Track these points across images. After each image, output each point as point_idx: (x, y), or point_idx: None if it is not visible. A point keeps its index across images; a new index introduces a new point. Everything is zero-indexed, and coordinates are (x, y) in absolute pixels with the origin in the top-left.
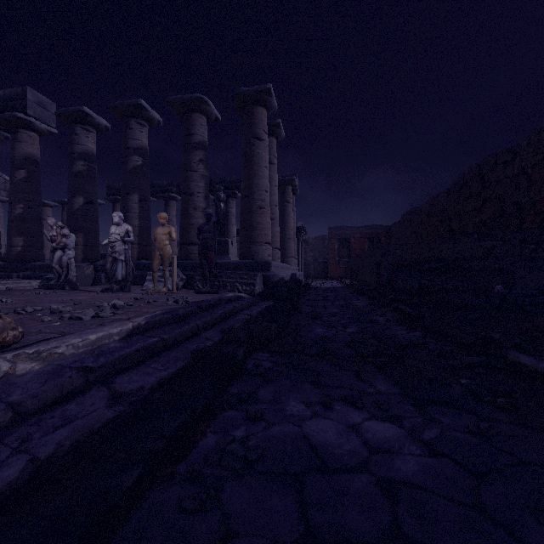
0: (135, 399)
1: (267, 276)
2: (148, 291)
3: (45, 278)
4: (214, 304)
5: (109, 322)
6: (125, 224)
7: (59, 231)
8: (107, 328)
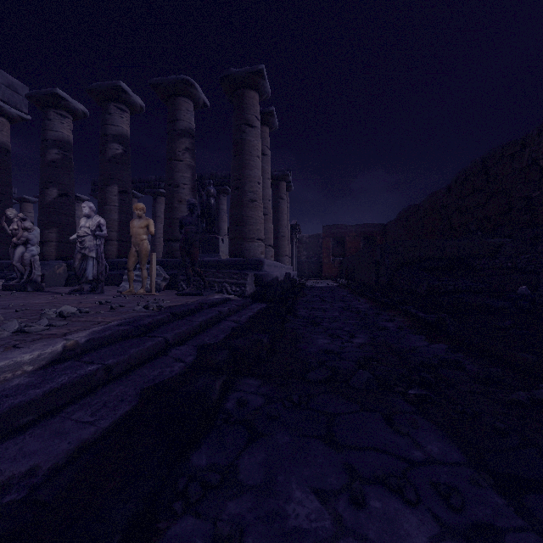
0: (12, 498)
1: (259, 276)
2: (122, 293)
3: (9, 278)
4: (195, 309)
5: (30, 341)
6: (96, 216)
7: (20, 224)
8: (17, 353)
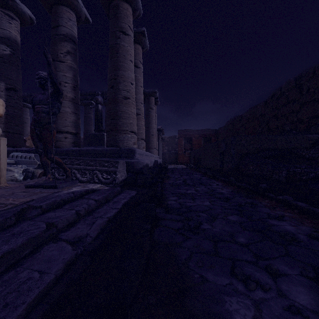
0: None
1: (131, 163)
2: None
3: None
4: None
5: None
6: None
7: None
8: None
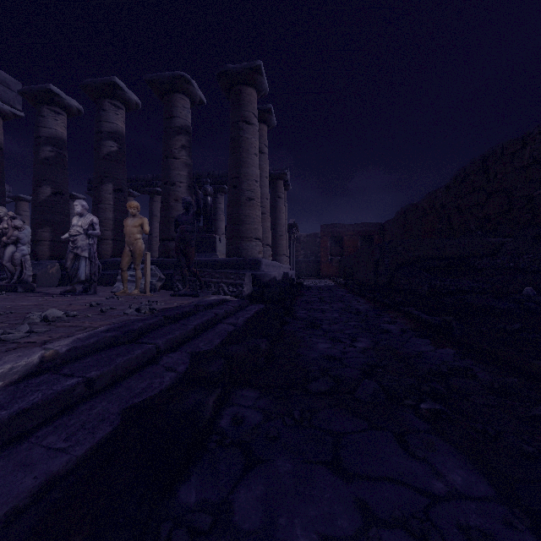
0: None
1: (257, 276)
2: (116, 294)
3: (0, 278)
4: (190, 312)
5: (4, 351)
6: (89, 215)
7: (10, 223)
8: None
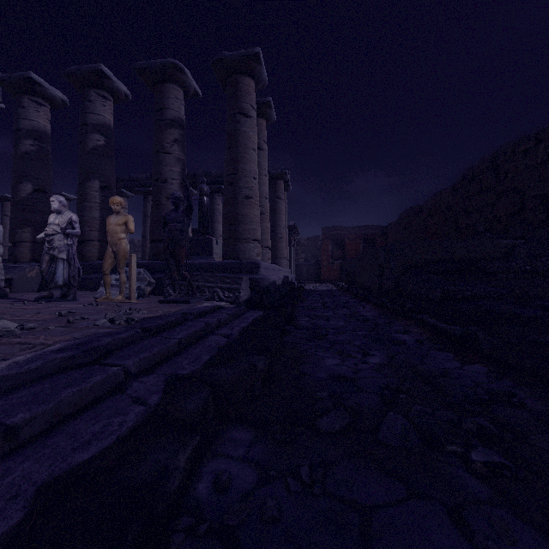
0: None
1: (255, 280)
2: (97, 300)
3: None
4: (175, 322)
5: None
6: (68, 212)
7: None
8: None
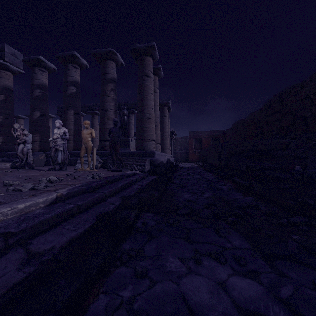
0: (46, 258)
1: (152, 160)
2: (77, 170)
3: (14, 161)
4: (118, 178)
5: (39, 193)
6: (63, 128)
7: (21, 132)
8: (36, 198)
